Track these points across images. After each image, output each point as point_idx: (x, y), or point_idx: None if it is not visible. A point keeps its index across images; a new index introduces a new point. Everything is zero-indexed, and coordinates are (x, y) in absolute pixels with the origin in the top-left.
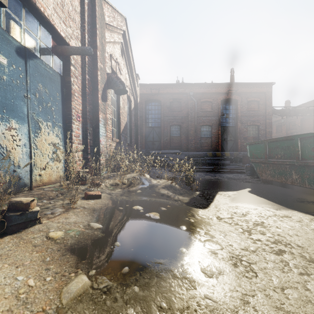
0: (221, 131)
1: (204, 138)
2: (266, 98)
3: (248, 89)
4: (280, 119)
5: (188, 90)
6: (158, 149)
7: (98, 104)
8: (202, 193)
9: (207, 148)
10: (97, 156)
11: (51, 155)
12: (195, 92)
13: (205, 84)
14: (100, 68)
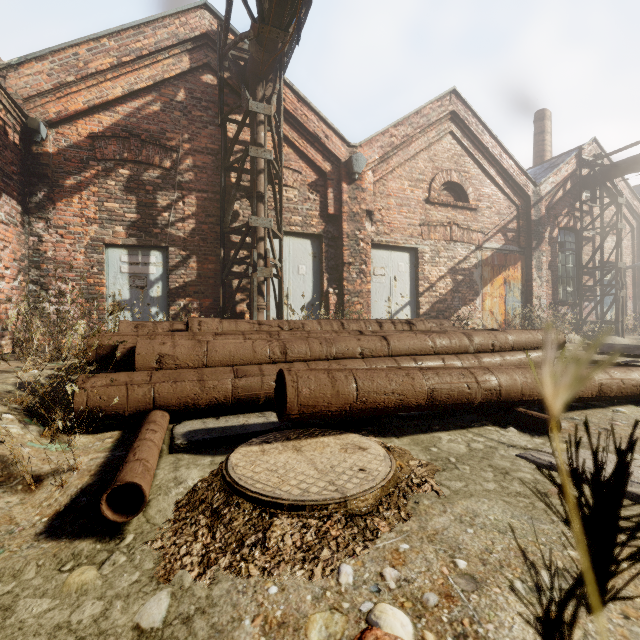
0: None
1: None
2: None
3: None
4: None
5: None
6: None
7: None
8: None
9: None
10: None
11: None
12: None
13: None
14: None
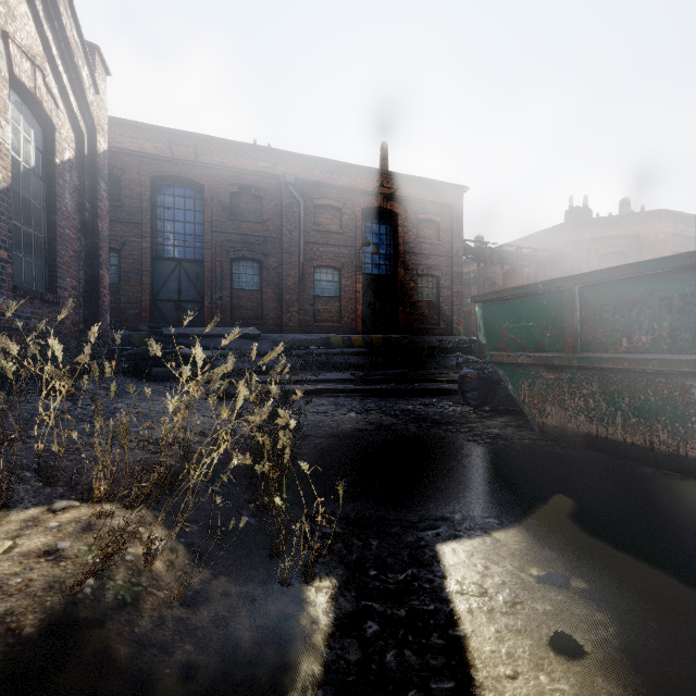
0: (362, 284)
1: (322, 298)
2: (452, 219)
3: (420, 193)
4: (468, 273)
5: (282, 169)
6: (194, 324)
7: None
8: (356, 600)
9: (331, 326)
10: None
11: None
12: (300, 179)
13: (325, 162)
14: None
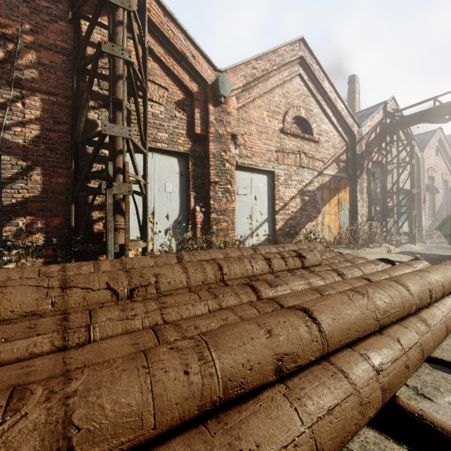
0: None
1: None
2: None
3: None
4: None
5: None
6: None
7: (421, 206)
8: None
9: None
10: (420, 230)
11: (405, 230)
12: None
13: None
14: (422, 189)
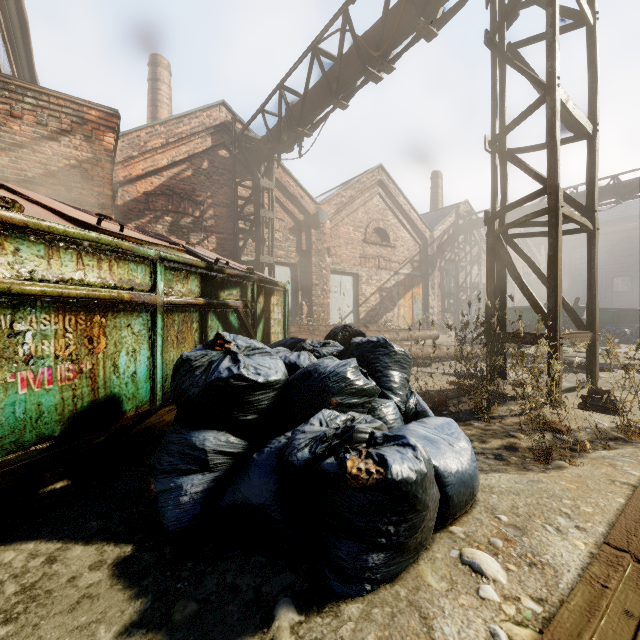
0: None
1: None
2: None
3: None
4: None
5: None
6: None
7: None
8: None
9: None
10: None
11: None
12: None
13: None
14: None
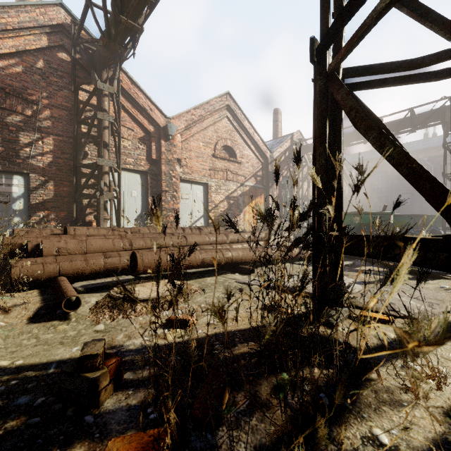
0: None
1: None
2: None
3: None
4: None
5: (422, 156)
6: None
7: None
8: None
9: None
10: None
11: None
12: (432, 157)
13: None
14: None
